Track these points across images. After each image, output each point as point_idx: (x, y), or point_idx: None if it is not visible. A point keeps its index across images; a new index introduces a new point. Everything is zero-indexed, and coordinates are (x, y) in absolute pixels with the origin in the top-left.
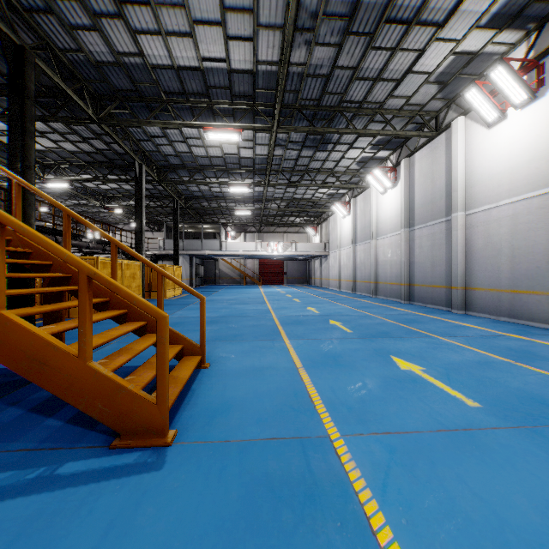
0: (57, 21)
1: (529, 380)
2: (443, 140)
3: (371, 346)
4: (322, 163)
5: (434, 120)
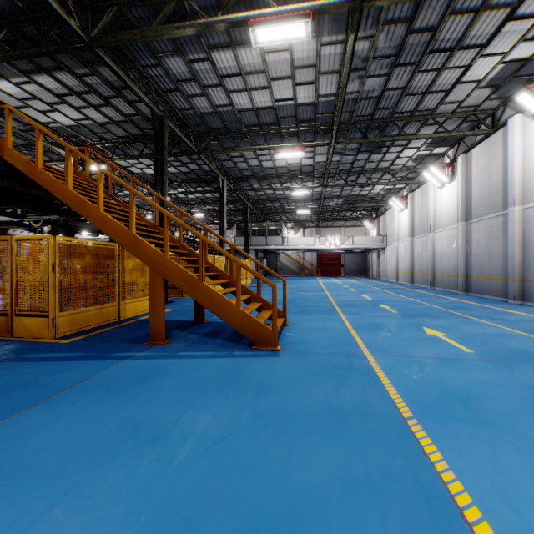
0: (180, 94)
1: (530, 344)
2: (499, 136)
3: (410, 321)
4: (377, 163)
5: (491, 117)
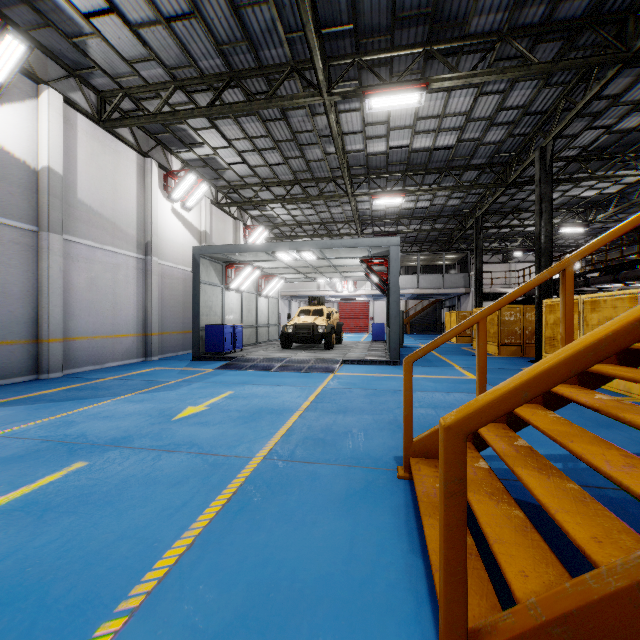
0: None
1: None
2: None
3: None
4: None
5: None
